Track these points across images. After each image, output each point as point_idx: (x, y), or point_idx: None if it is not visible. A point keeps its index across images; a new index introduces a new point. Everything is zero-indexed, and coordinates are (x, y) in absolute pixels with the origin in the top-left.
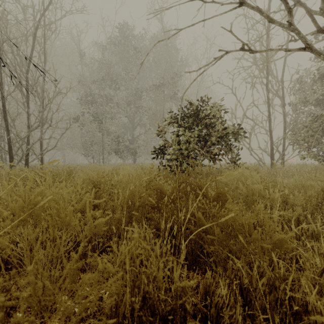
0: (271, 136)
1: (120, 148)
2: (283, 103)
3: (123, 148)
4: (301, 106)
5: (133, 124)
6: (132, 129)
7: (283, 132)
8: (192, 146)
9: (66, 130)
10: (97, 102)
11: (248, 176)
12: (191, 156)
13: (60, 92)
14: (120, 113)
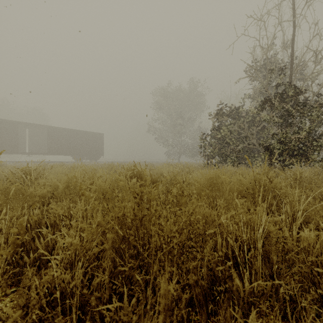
0: None
1: None
2: None
3: None
4: None
5: None
6: None
7: None
8: None
9: None
10: None
11: None
12: None
13: None
14: None
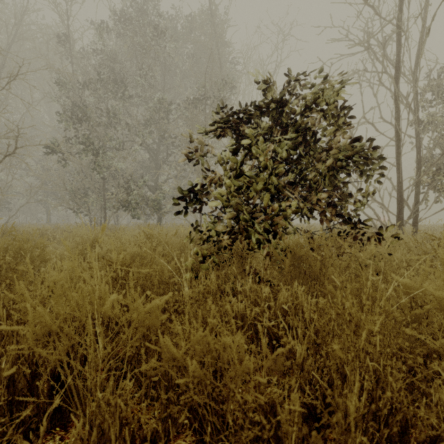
0: (399, 176)
1: (132, 199)
2: (417, 117)
3: (136, 199)
4: None
5: (157, 161)
6: (155, 169)
7: (417, 170)
8: (275, 178)
9: (4, 158)
10: (91, 118)
11: None
12: (272, 207)
13: None
14: (134, 142)
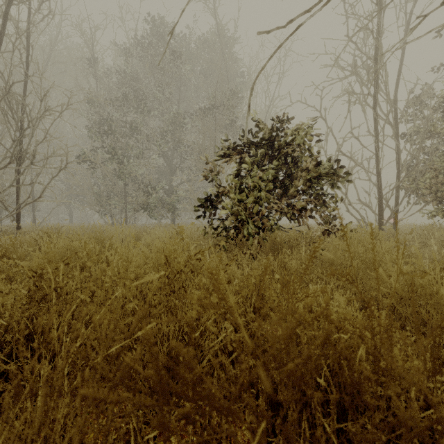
0: (379, 183)
1: (151, 201)
2: (396, 132)
3: (155, 202)
4: (424, 137)
5: (171, 166)
6: (169, 174)
7: (397, 177)
8: (263, 194)
9: (59, 172)
10: (116, 131)
11: (381, 251)
12: (262, 212)
13: (48, 110)
14: (152, 150)
